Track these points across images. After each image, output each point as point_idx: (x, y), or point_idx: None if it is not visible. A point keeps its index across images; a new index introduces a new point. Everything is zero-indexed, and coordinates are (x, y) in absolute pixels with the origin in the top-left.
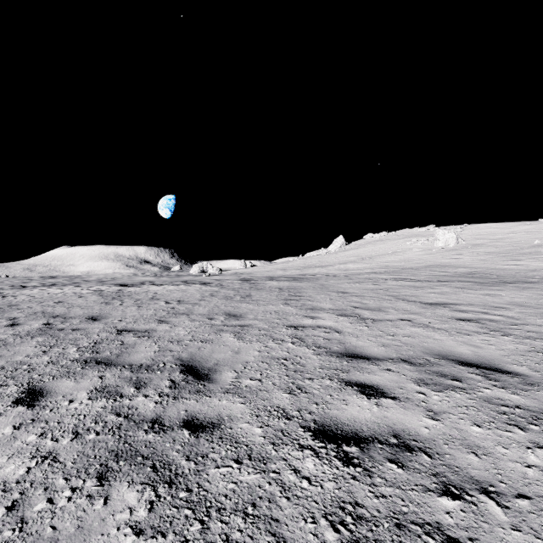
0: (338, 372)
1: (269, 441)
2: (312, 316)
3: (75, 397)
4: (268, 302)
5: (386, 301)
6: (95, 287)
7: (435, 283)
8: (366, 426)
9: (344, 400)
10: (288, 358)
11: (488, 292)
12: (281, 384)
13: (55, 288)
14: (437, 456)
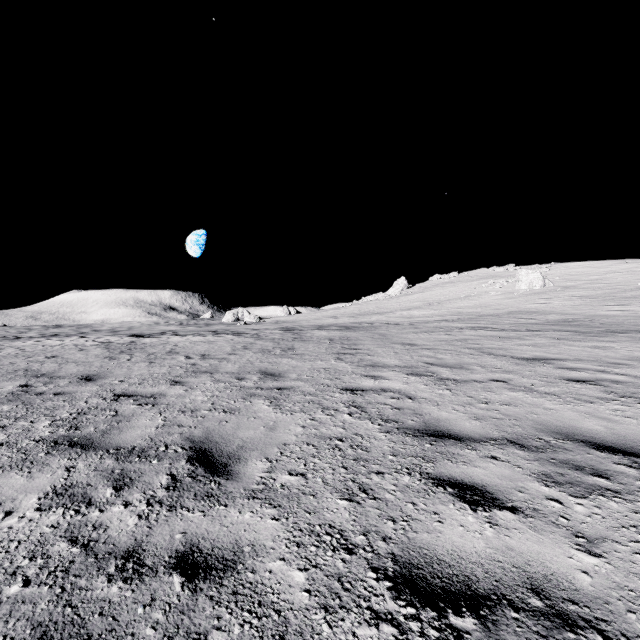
0: (419, 462)
1: (318, 602)
2: (374, 376)
3: (17, 505)
4: (316, 357)
5: (467, 356)
6: (104, 338)
7: (525, 333)
8: (482, 568)
9: (435, 512)
10: (345, 438)
11: (596, 344)
12: (335, 483)
13: (54, 340)
14: None
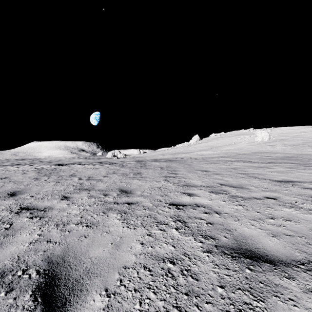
0: (249, 300)
1: None
2: (189, 193)
3: None
4: (153, 179)
5: (242, 179)
6: (41, 166)
7: (269, 164)
8: None
9: None
10: (175, 259)
11: None
12: None
13: (14, 167)
14: None
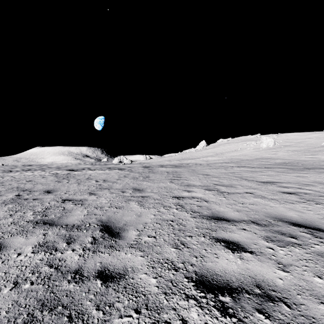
0: (209, 231)
1: (161, 291)
2: (188, 190)
3: (22, 251)
4: (160, 181)
5: (234, 180)
6: (54, 171)
7: (264, 169)
8: (235, 277)
9: (215, 253)
10: (174, 220)
11: (298, 174)
12: (169, 241)
13: (29, 172)
14: (294, 306)
